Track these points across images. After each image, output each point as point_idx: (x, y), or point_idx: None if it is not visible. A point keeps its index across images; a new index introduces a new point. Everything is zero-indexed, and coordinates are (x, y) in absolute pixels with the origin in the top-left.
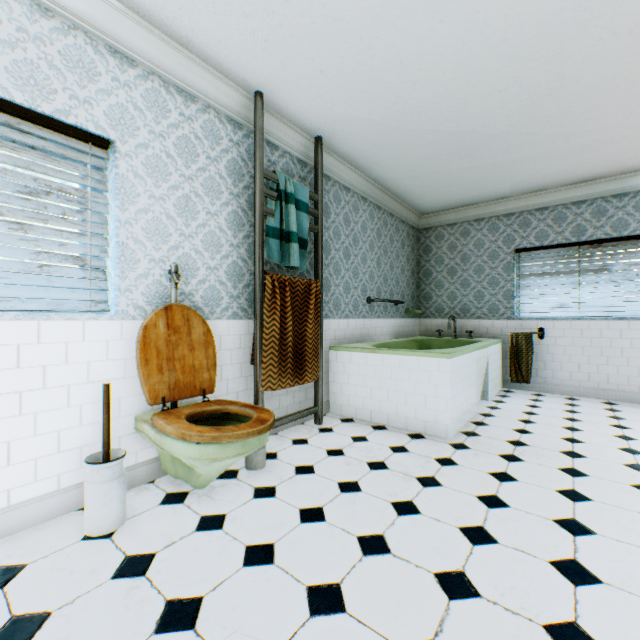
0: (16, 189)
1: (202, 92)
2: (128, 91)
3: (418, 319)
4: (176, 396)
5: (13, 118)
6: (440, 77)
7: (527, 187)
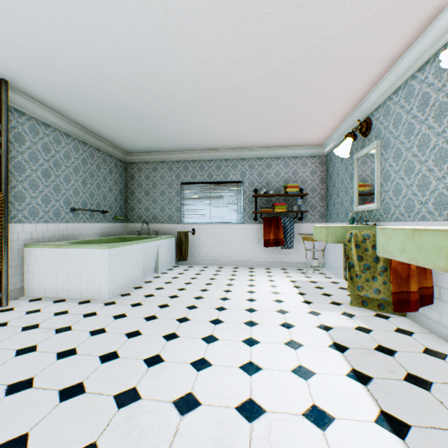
0: None
1: None
2: None
3: (127, 223)
4: None
5: None
6: (88, 68)
7: (185, 147)
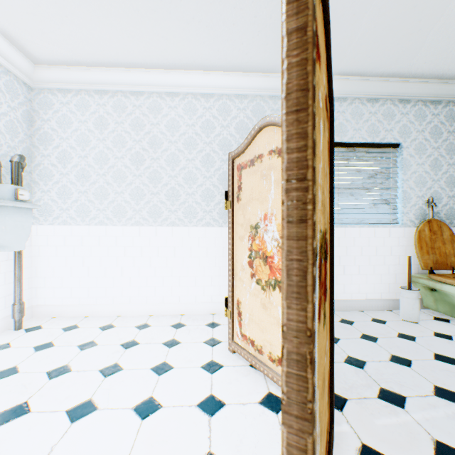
0: (366, 176)
1: (445, 96)
2: (406, 116)
3: None
4: (436, 267)
5: (365, 149)
6: None
7: None
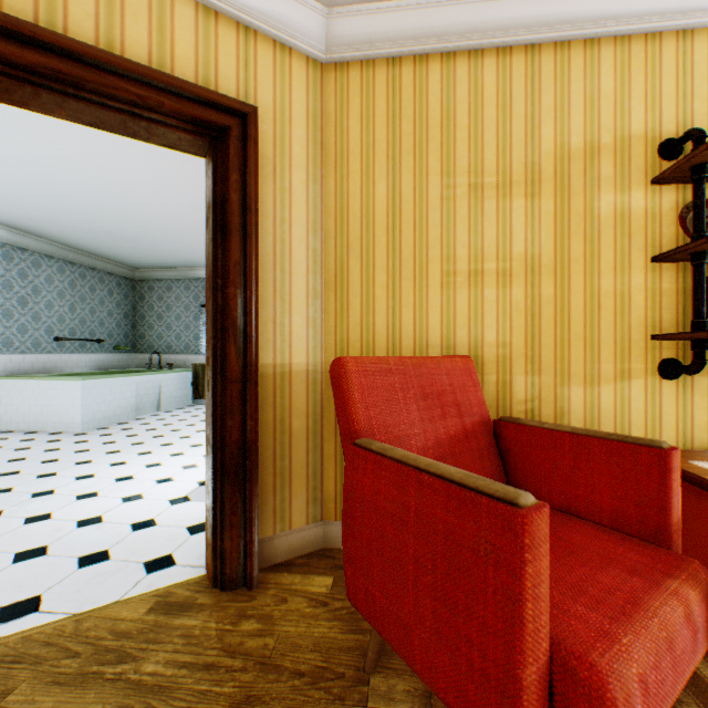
0: None
1: None
2: None
3: (136, 354)
4: None
5: None
6: (54, 207)
7: (200, 263)
